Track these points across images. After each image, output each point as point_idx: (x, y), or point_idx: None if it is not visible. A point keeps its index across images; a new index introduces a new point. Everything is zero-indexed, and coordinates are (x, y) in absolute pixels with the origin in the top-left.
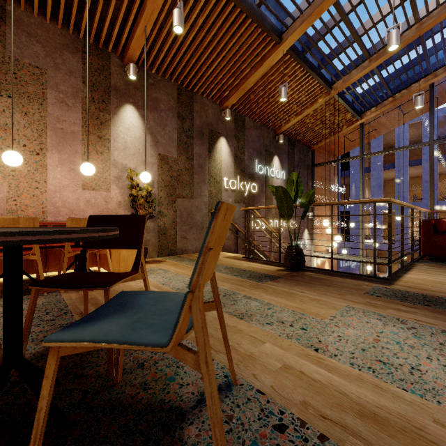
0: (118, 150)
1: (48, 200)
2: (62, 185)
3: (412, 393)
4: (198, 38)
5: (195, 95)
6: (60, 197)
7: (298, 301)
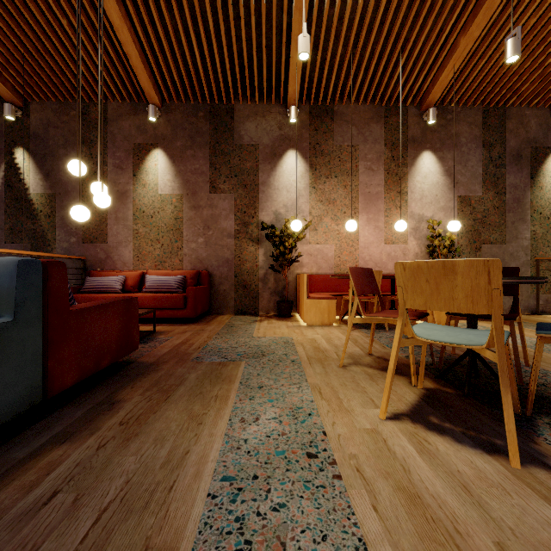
0: (415, 201)
1: (359, 255)
2: (369, 241)
3: None
4: (525, 43)
5: (508, 109)
6: (368, 252)
7: None
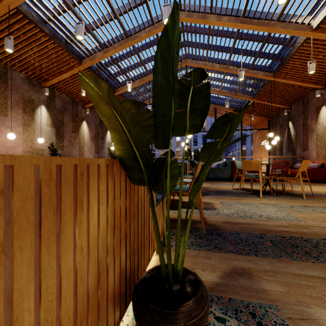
0: None
1: None
2: None
3: (238, 202)
4: None
5: None
6: None
7: (325, 217)
